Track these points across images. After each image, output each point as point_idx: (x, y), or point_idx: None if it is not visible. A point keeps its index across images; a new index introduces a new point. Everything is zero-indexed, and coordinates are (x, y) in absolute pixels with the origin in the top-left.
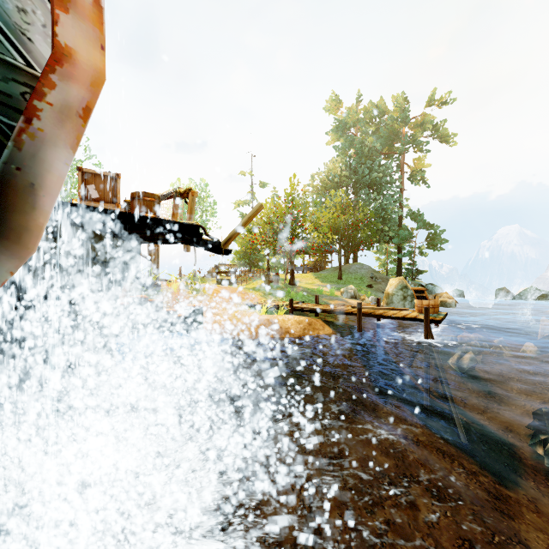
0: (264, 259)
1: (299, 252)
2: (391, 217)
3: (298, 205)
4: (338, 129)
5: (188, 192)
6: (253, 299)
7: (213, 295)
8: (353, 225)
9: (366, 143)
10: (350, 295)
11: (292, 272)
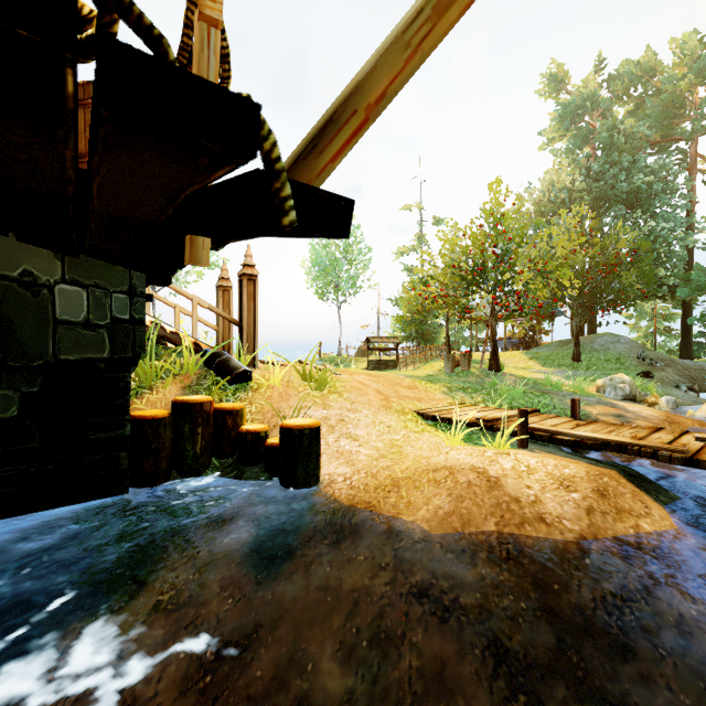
0: (440, 330)
1: (497, 318)
2: (672, 251)
3: (507, 228)
4: (562, 119)
5: (192, 20)
6: (429, 401)
7: (351, 392)
8: (605, 265)
9: (622, 127)
10: (622, 394)
11: (494, 348)
